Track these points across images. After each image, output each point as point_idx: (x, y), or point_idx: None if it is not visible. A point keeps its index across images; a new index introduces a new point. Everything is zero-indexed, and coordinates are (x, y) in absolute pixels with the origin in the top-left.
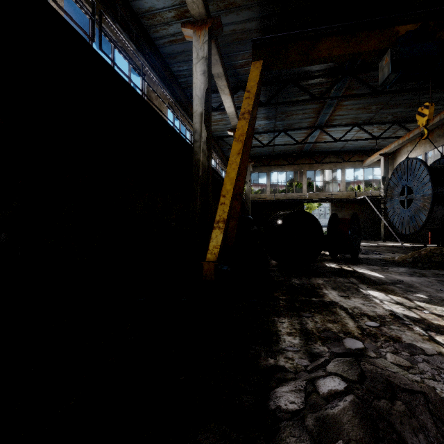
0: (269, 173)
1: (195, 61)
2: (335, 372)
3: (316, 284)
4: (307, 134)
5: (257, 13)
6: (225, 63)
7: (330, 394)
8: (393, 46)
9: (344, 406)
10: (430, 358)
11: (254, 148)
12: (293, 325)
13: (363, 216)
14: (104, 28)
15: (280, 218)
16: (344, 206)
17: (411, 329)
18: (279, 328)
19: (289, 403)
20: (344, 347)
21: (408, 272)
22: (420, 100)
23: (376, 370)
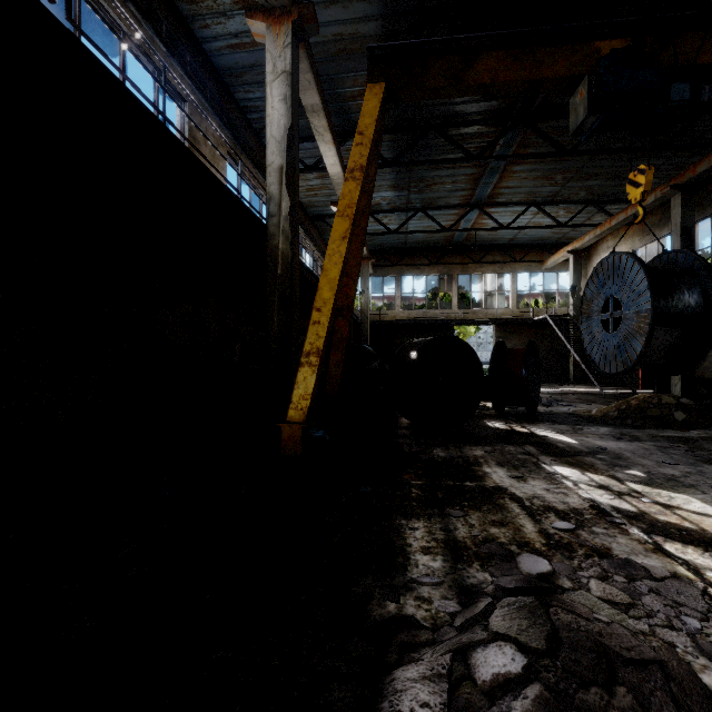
0: (400, 278)
1: (270, 77)
2: (505, 632)
3: (471, 456)
4: (459, 216)
5: (376, 8)
6: (326, 91)
7: (497, 684)
8: (591, 72)
9: (523, 710)
10: (660, 585)
11: (375, 236)
12: (432, 534)
13: (543, 347)
14: (104, 7)
15: (415, 349)
16: (515, 331)
17: (625, 533)
18: (409, 540)
19: (419, 706)
20: (519, 571)
21: (614, 435)
22: (626, 168)
23: (577, 623)
